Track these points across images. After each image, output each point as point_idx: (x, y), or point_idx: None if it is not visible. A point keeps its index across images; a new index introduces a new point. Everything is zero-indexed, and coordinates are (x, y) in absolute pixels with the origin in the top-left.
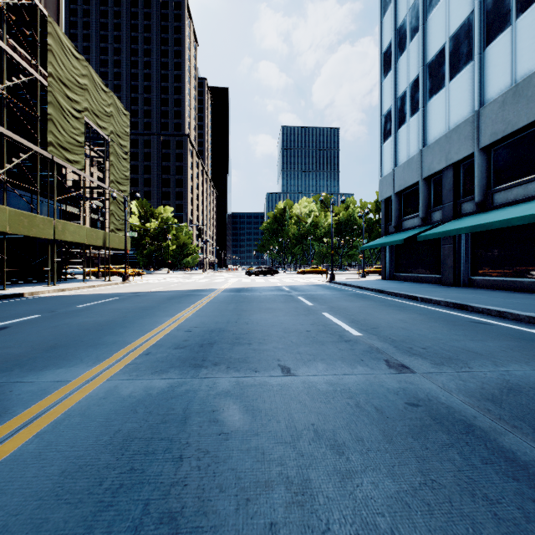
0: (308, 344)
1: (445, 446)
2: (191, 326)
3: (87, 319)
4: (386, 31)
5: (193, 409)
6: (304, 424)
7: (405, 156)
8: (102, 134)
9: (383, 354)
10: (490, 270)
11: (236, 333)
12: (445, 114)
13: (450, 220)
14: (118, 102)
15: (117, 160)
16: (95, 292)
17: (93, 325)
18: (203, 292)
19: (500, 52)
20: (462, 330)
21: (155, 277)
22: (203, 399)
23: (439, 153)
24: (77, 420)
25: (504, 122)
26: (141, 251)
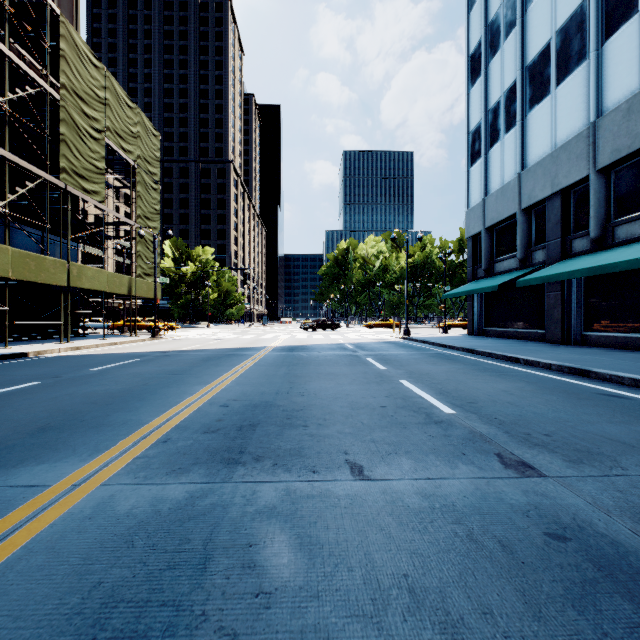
0: (384, 428)
1: (636, 630)
2: (229, 398)
3: (97, 388)
4: (474, 28)
5: (219, 540)
6: (392, 574)
7: (499, 182)
8: (127, 158)
9: (491, 443)
10: (610, 324)
11: (287, 410)
12: (550, 129)
13: (557, 261)
14: (146, 120)
15: (145, 190)
16: (116, 350)
17: (102, 397)
18: (248, 351)
19: (624, 46)
20: (592, 407)
21: (191, 331)
22: (235, 523)
23: (542, 177)
24: (39, 562)
25: (630, 135)
26: (176, 300)
